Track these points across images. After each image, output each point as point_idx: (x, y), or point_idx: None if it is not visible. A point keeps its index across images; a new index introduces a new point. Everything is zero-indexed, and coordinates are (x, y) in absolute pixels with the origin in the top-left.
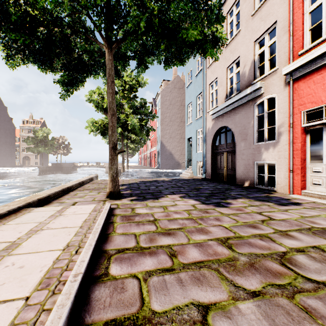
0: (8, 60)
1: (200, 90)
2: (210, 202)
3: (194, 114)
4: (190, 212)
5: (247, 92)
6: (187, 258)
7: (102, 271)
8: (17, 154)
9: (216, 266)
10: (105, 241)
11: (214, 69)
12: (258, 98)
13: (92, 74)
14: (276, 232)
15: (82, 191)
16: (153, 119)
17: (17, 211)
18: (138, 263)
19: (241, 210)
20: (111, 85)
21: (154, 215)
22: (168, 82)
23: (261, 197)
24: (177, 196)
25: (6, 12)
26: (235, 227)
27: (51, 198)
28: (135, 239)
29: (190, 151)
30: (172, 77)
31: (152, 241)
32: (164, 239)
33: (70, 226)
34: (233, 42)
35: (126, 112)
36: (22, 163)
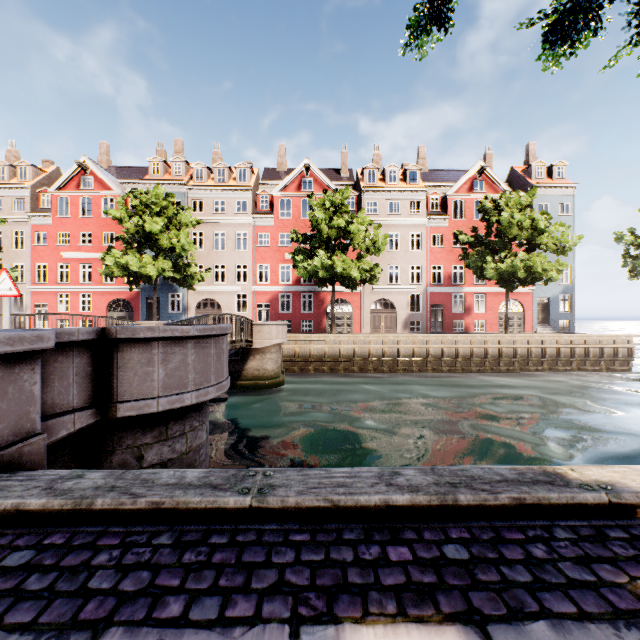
0: None
1: None
2: None
3: None
4: None
5: None
6: None
7: None
8: None
9: None
10: None
11: None
12: None
13: None
14: None
15: None
16: None
17: None
18: None
19: None
20: None
21: None
22: None
23: None
24: None
25: None
26: None
27: None
28: None
29: None
30: None
31: None
32: None
33: None
34: None
35: None
36: None
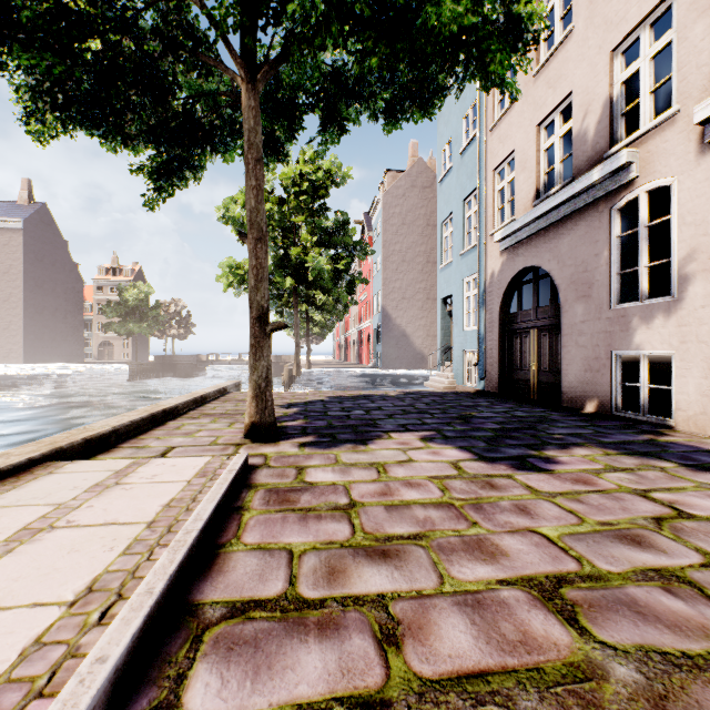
0: (29, 122)
1: (472, 186)
2: (498, 457)
3: (457, 243)
4: (447, 485)
5: (592, 180)
6: (434, 655)
7: (161, 691)
8: (88, 337)
9: (533, 702)
10: (204, 572)
11: (505, 131)
12: (622, 190)
13: (218, 151)
14: (709, 562)
15: (197, 419)
16: (363, 257)
17: (25, 470)
18: (278, 664)
19: (586, 481)
20: (254, 170)
21: (350, 489)
22: (399, 174)
23: (635, 444)
24: (413, 436)
25: (12, 5)
26: (576, 539)
27: (119, 437)
28: (287, 569)
29: (449, 328)
30: (408, 164)
31: (334, 579)
32: (370, 572)
33: (124, 520)
34: (555, 60)
35: (302, 242)
36: (97, 355)
